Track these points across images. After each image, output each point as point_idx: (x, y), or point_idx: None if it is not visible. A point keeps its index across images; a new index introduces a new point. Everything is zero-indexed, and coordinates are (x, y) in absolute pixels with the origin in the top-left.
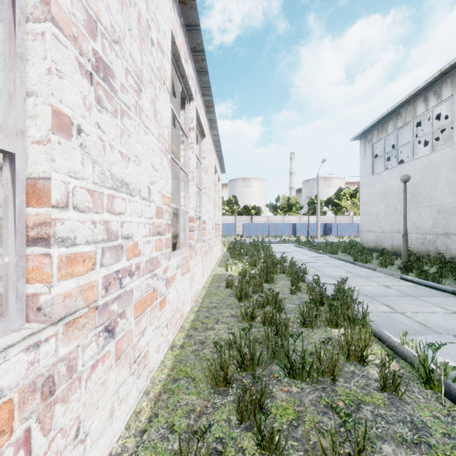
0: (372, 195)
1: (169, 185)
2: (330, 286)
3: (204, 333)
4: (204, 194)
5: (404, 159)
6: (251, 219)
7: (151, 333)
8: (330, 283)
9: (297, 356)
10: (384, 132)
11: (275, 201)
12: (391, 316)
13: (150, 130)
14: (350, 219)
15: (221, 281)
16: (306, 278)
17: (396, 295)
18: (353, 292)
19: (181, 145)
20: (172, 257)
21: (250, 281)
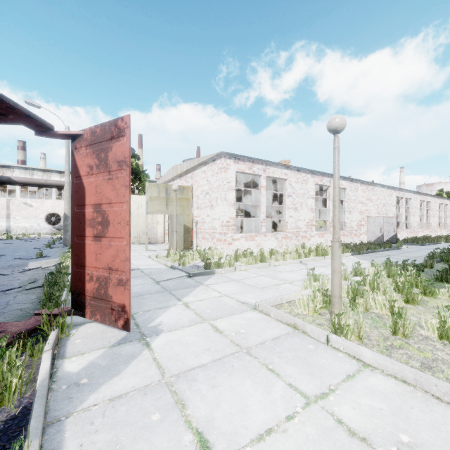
0: None
1: None
2: None
3: None
4: None
5: None
6: None
7: None
8: None
9: None
10: None
11: None
12: None
13: None
14: None
15: None
16: None
17: None
18: None
19: None
20: None
21: None
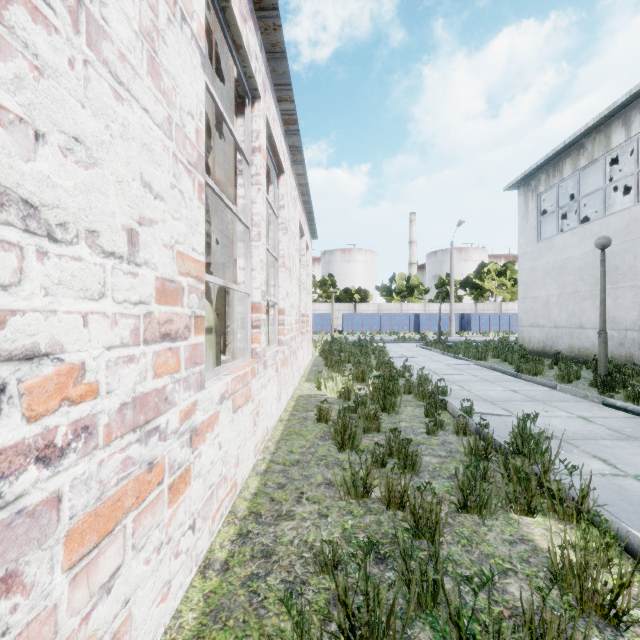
0: (537, 271)
1: (199, 237)
2: (490, 417)
3: (272, 526)
4: (281, 267)
5: (584, 217)
6: (355, 307)
7: (140, 568)
8: (490, 412)
9: (481, 628)
10: (557, 176)
11: (389, 282)
12: (620, 485)
13: (137, 96)
14: (498, 307)
15: (310, 409)
16: (449, 403)
17: (608, 436)
18: (549, 440)
19: (238, 178)
20: (211, 379)
21: (357, 409)
